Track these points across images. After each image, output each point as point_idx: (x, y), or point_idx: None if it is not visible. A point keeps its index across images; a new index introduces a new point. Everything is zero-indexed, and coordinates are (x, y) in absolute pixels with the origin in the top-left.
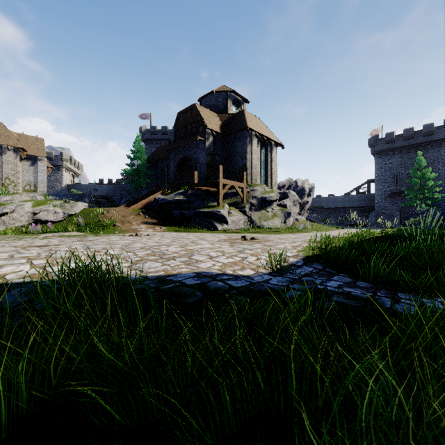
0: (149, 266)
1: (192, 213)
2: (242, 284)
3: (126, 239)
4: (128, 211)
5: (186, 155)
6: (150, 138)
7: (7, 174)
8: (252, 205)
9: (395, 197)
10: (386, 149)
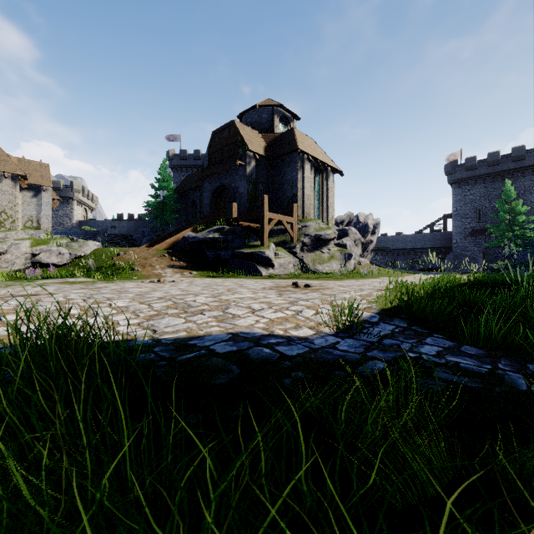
0: (167, 324)
1: (230, 255)
2: (298, 350)
3: (144, 286)
4: (150, 251)
5: (223, 183)
6: (179, 164)
7: (4, 208)
8: (304, 245)
9: (478, 235)
10: (467, 177)
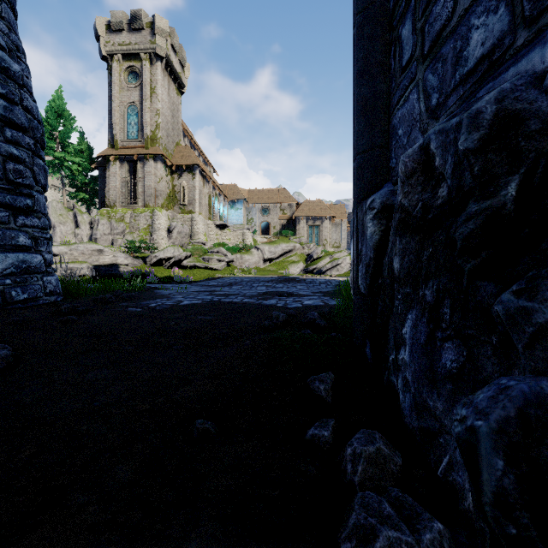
0: None
1: None
2: None
3: None
4: None
5: None
6: None
7: (325, 237)
8: None
9: None
10: None
